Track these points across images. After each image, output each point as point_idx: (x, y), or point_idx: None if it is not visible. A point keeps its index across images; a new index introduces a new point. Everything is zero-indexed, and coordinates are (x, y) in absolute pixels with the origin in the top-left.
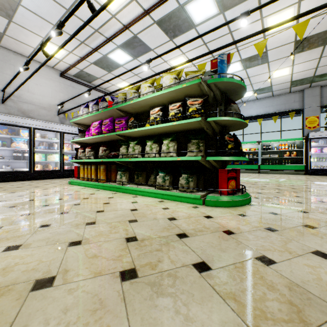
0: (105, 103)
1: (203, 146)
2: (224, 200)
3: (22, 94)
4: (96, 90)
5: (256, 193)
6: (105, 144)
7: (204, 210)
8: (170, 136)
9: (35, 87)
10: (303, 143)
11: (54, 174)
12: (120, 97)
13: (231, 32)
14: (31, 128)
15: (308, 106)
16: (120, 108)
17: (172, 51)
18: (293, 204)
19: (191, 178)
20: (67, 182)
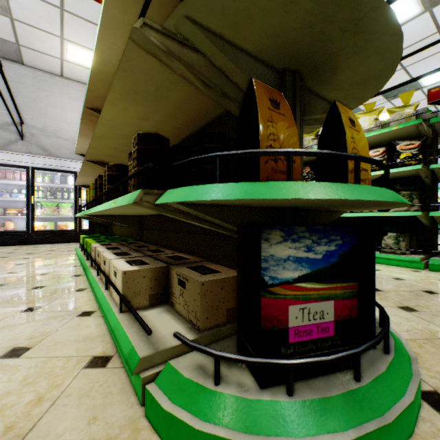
0: None
1: (417, 198)
2: None
3: None
4: None
5: None
6: None
7: (432, 275)
8: None
9: None
10: None
11: None
12: None
13: None
14: None
15: None
16: None
17: None
18: None
19: (401, 237)
20: None
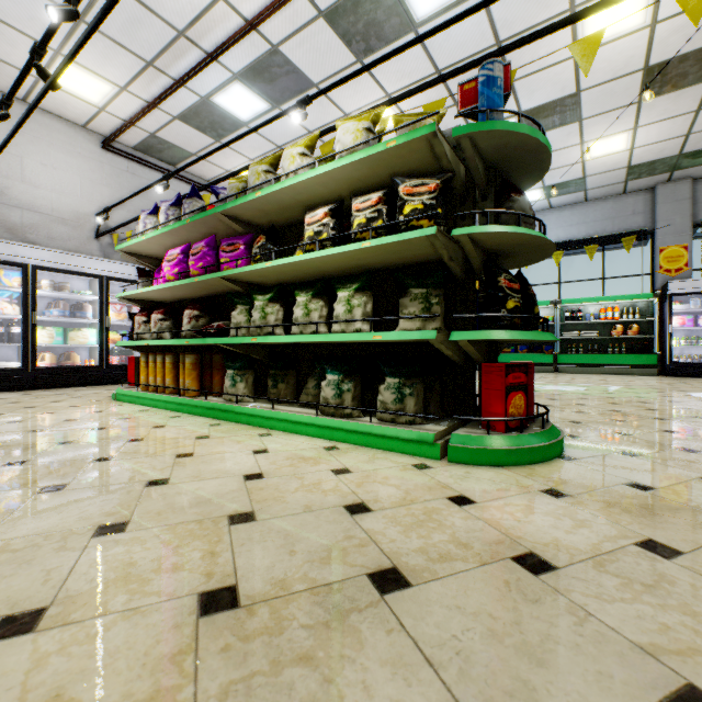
0: (197, 202)
1: (440, 304)
2: (497, 446)
3: (9, 187)
4: (188, 182)
5: (569, 424)
6: (198, 304)
7: (447, 477)
8: (355, 280)
9: (41, 172)
10: (653, 306)
11: (86, 375)
12: (233, 185)
13: (500, 44)
14: (28, 267)
15: (665, 223)
16: (231, 212)
17: (363, 90)
18: (675, 454)
19: (409, 386)
20: (110, 395)
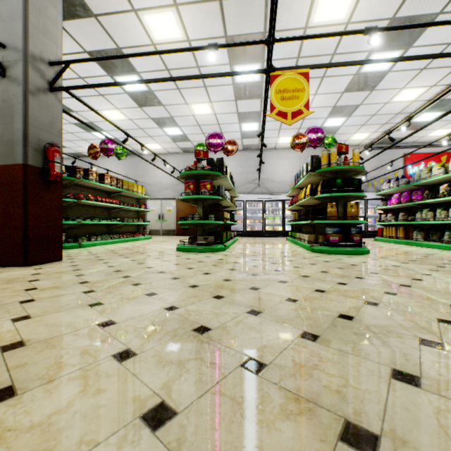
0: (403, 179)
1: None
2: None
3: None
4: (400, 148)
5: None
6: (404, 211)
7: None
8: None
9: None
10: None
11: None
12: (416, 175)
13: None
14: None
15: None
16: (415, 185)
17: None
18: None
19: None
20: (371, 240)
